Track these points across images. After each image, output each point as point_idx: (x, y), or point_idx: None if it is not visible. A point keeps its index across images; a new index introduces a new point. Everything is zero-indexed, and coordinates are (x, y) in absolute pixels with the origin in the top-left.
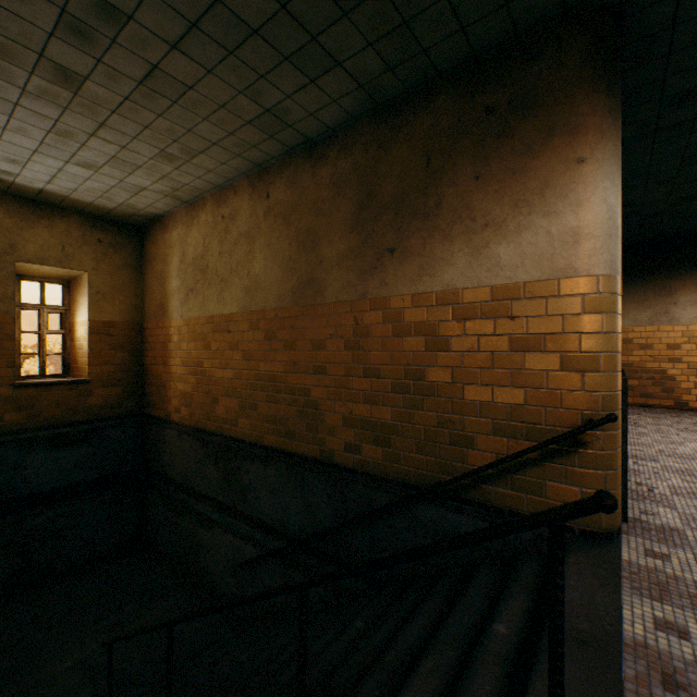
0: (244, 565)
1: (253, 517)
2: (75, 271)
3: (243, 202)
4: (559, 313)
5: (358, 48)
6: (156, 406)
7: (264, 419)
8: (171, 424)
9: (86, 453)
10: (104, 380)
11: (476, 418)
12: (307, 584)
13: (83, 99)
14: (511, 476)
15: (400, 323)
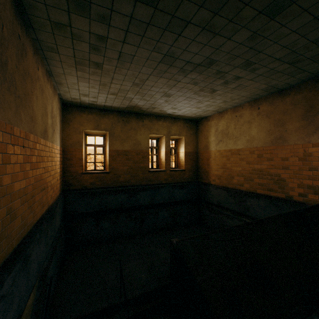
0: None
1: (252, 217)
2: (181, 137)
3: (246, 111)
4: None
5: (316, 66)
6: (203, 179)
7: (256, 184)
8: (210, 185)
9: (185, 191)
10: (188, 170)
11: None
12: None
13: (212, 94)
14: None
15: None
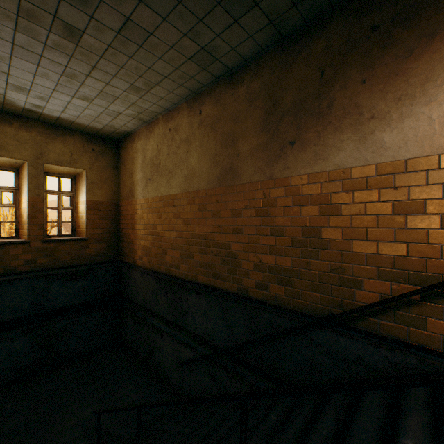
0: (184, 363)
1: (190, 331)
2: (78, 169)
3: (183, 118)
4: (439, 182)
5: None
6: (127, 255)
7: (197, 265)
8: (136, 267)
9: (85, 284)
10: (95, 238)
11: (363, 266)
12: (247, 396)
13: (82, 49)
14: (394, 312)
15: (299, 196)
